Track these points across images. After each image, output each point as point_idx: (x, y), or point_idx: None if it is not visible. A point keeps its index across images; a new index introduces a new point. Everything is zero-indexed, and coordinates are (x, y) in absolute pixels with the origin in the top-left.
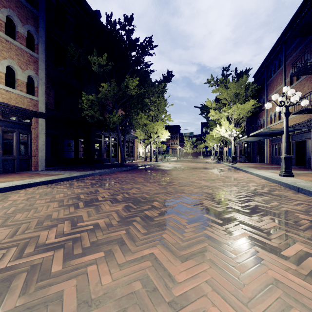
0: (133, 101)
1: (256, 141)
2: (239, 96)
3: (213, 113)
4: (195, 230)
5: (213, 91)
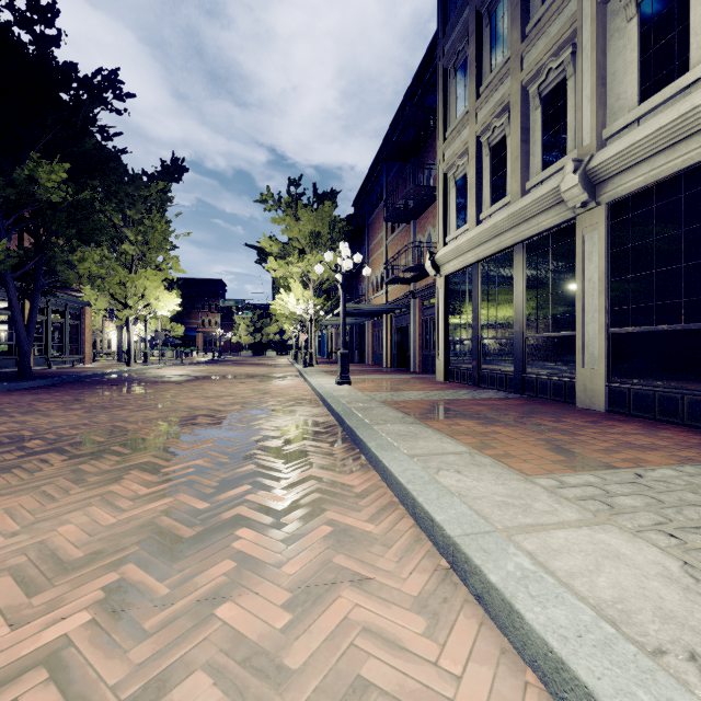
0: (55, 216)
1: (355, 323)
2: (321, 238)
3: (275, 265)
4: (65, 467)
5: (275, 221)
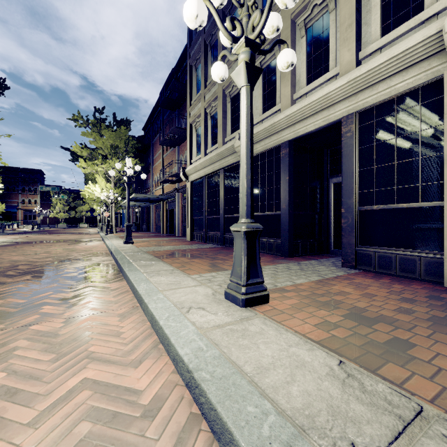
0: None
1: (144, 206)
2: (119, 149)
3: (85, 165)
4: None
5: (84, 134)
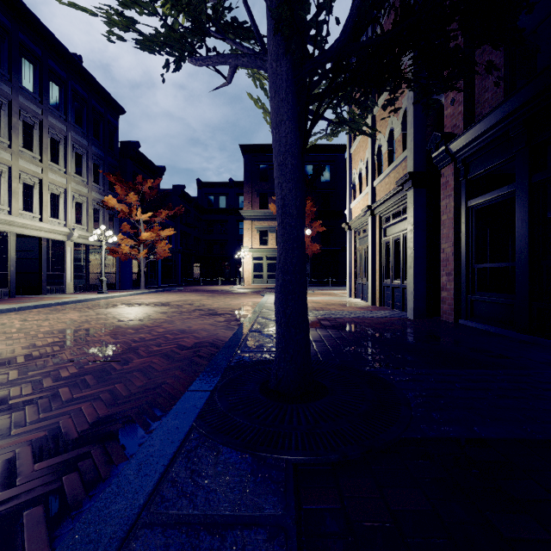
0: None
1: None
2: None
3: None
4: (145, 302)
5: None
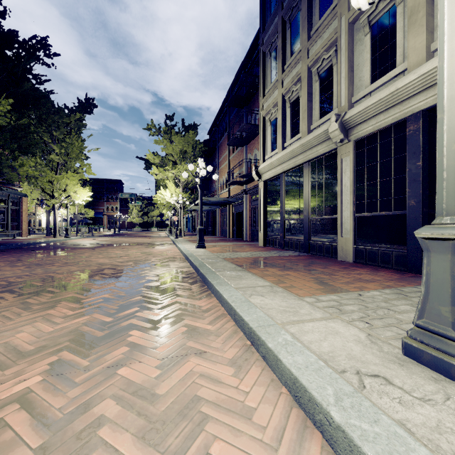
0: (2, 135)
1: (210, 210)
2: (187, 154)
3: (157, 171)
4: (16, 301)
5: (156, 142)
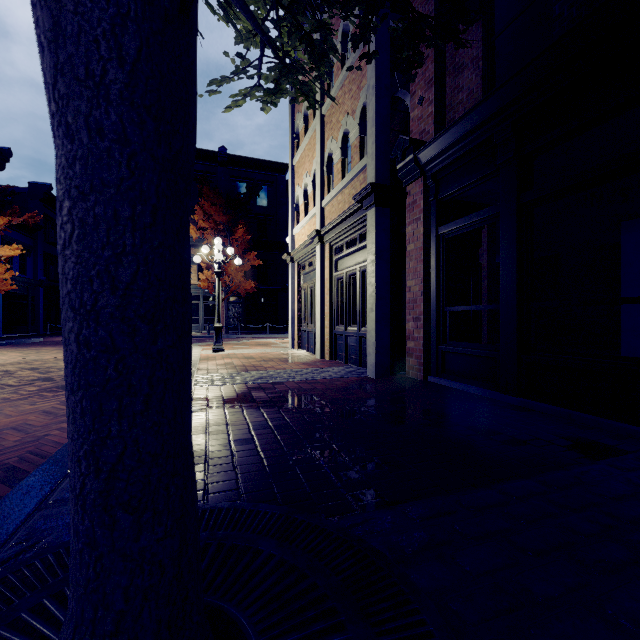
0: None
1: None
2: None
3: None
4: None
5: None
